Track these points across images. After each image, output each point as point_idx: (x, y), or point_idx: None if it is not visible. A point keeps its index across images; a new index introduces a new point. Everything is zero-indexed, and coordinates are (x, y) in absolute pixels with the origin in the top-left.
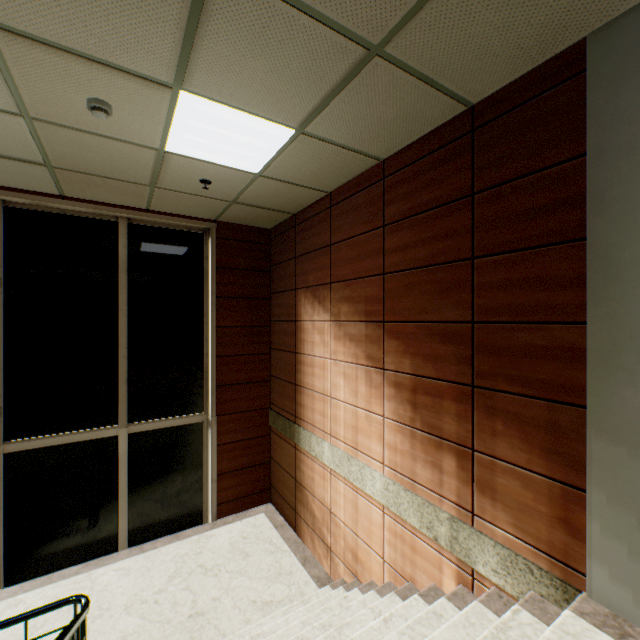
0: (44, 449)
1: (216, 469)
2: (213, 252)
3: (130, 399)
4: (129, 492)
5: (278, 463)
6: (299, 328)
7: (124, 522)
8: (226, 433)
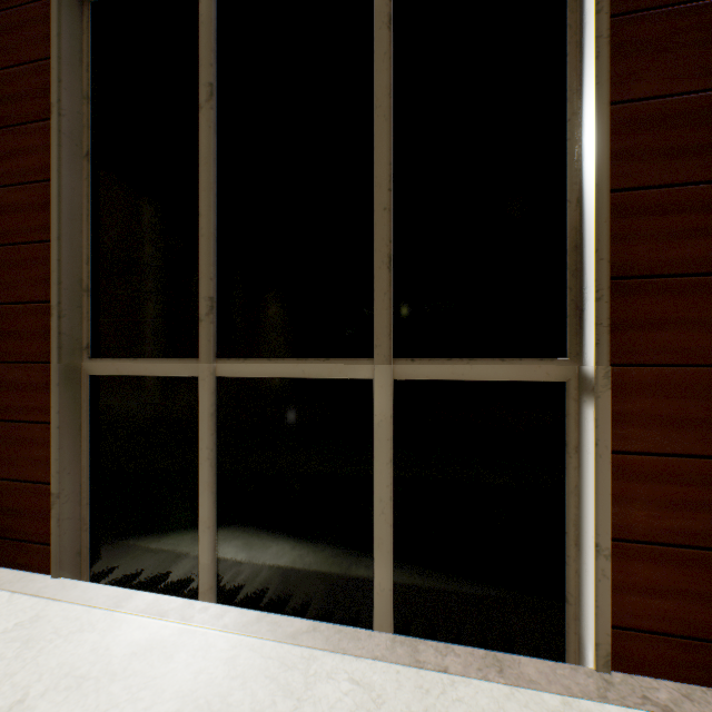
0: (264, 382)
1: (608, 521)
2: None
3: (395, 306)
4: (394, 508)
5: None
6: None
7: (383, 569)
8: (641, 423)
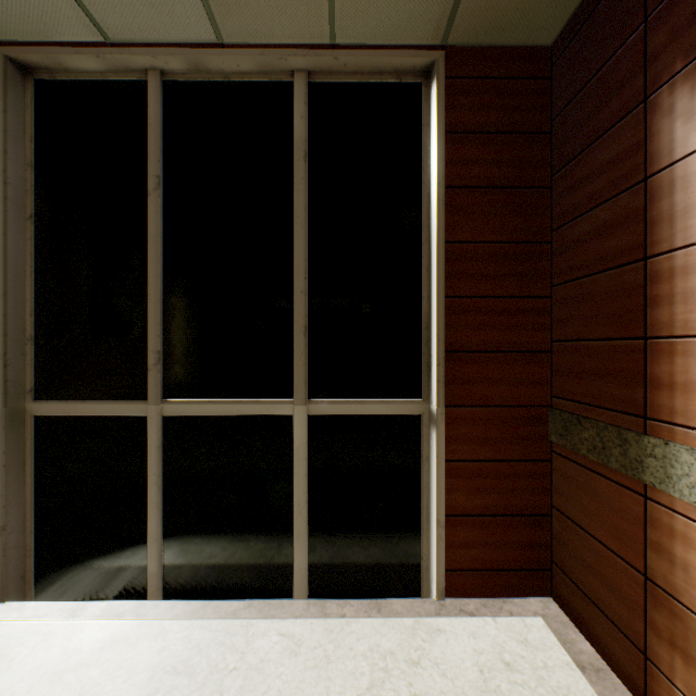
0: (205, 419)
1: (444, 504)
2: (438, 105)
3: (310, 361)
4: (308, 508)
5: (575, 523)
6: (662, 187)
7: (301, 554)
8: (462, 441)
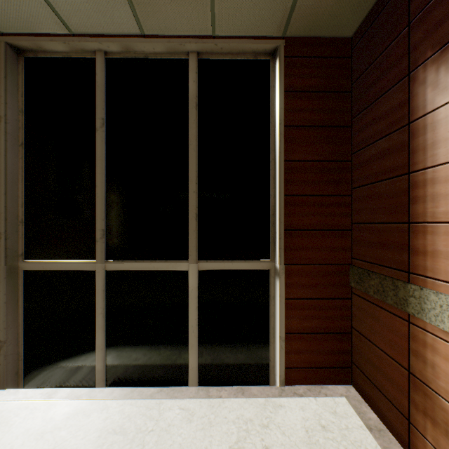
0: (132, 272)
1: (284, 326)
2: (280, 74)
3: (199, 236)
4: (198, 329)
5: (366, 338)
6: (419, 129)
7: (193, 358)
8: (295, 286)
